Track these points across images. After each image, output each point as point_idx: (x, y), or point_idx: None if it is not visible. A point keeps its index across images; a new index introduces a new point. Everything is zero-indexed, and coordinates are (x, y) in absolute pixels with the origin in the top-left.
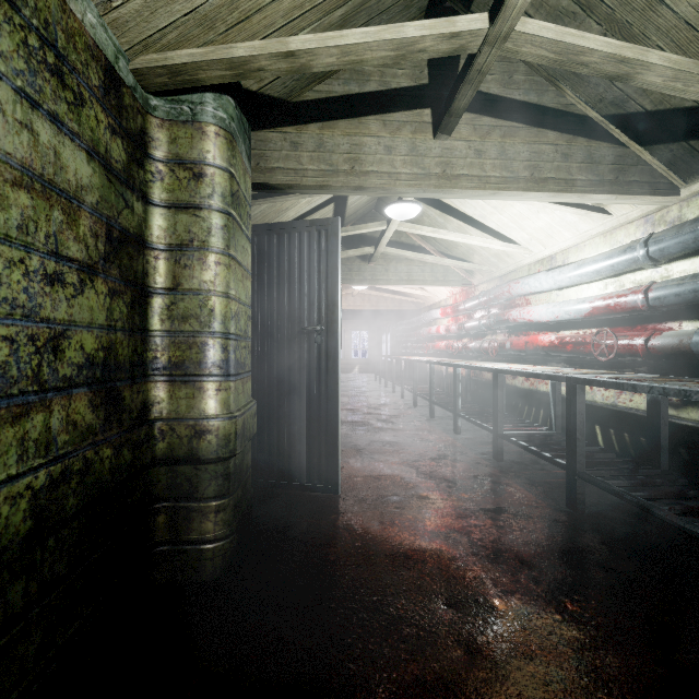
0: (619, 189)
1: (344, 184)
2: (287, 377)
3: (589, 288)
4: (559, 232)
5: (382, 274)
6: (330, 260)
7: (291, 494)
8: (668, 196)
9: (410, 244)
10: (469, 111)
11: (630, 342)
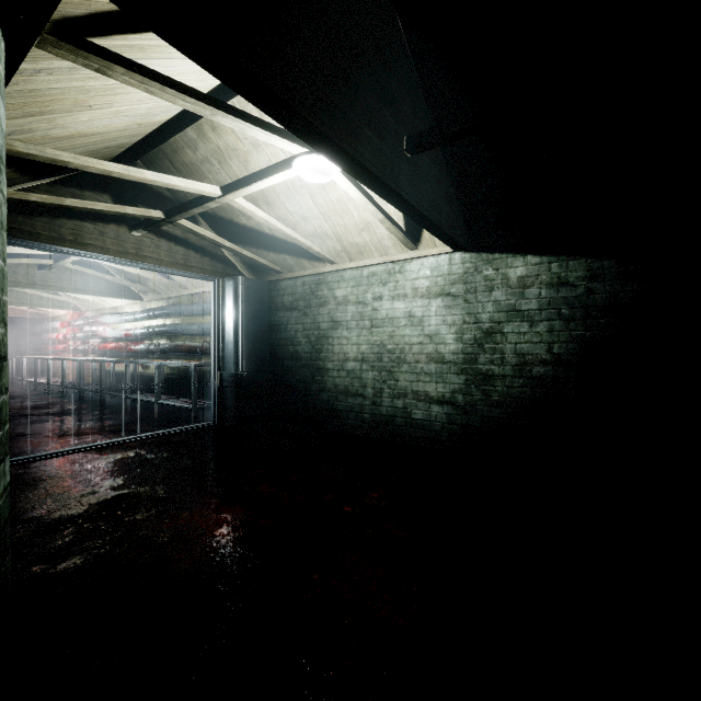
0: (121, 297)
1: None
2: None
3: (128, 325)
4: (116, 299)
5: None
6: None
7: None
8: (140, 300)
9: None
10: None
11: (132, 348)
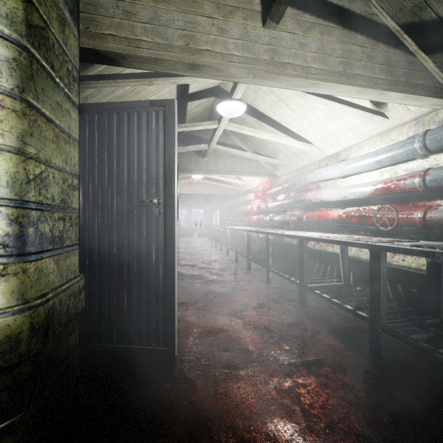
0: (409, 89)
1: (179, 59)
2: (127, 247)
3: (367, 176)
4: (345, 134)
5: (214, 166)
6: (167, 138)
7: (130, 357)
8: None
9: (233, 145)
10: (293, 7)
11: (409, 215)
